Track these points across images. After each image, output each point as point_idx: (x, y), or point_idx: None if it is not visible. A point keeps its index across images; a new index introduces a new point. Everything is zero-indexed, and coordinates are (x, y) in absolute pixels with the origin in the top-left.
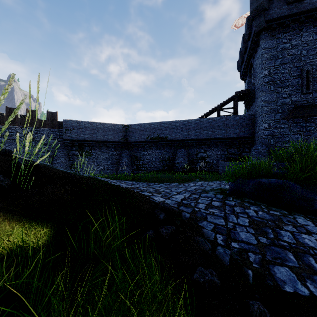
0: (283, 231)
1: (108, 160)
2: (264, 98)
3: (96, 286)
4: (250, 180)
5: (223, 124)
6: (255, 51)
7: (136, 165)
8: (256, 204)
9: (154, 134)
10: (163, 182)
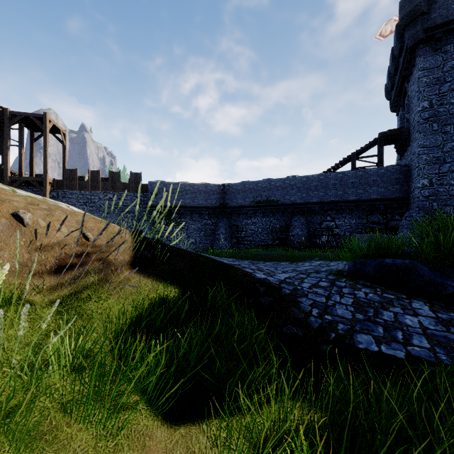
0: (387, 311)
1: (201, 231)
2: (423, 142)
3: (213, 326)
4: (372, 259)
5: (360, 180)
6: (409, 72)
7: (237, 237)
8: (372, 287)
9: (261, 196)
10: (270, 260)
